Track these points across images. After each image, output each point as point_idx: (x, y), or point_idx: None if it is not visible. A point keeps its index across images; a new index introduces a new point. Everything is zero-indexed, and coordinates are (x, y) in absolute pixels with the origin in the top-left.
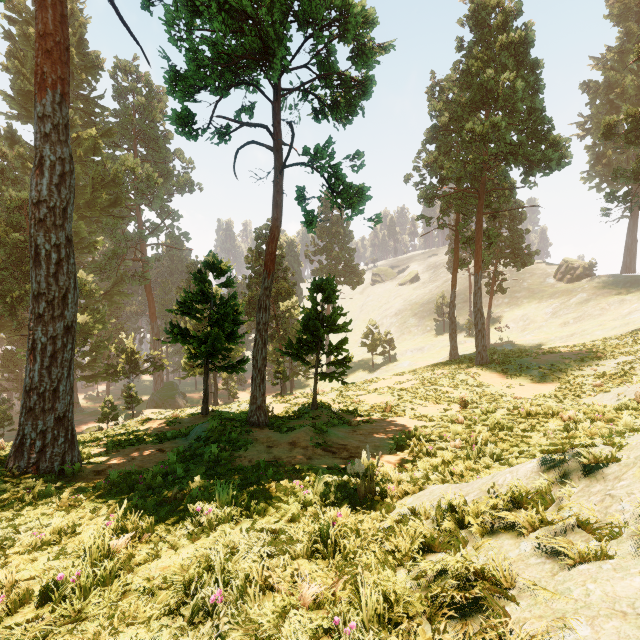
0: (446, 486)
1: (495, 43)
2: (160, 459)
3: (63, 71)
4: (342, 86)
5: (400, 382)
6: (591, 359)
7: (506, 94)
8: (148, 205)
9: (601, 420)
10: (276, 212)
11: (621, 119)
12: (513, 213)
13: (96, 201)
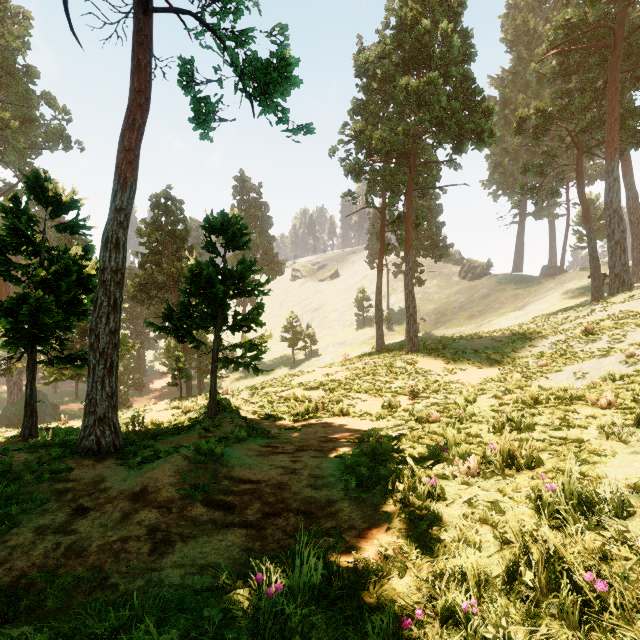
0: None
1: None
2: None
3: None
4: None
5: (328, 374)
6: (523, 340)
7: (442, 52)
8: None
9: None
10: (138, 79)
11: (531, 114)
12: (432, 205)
13: None
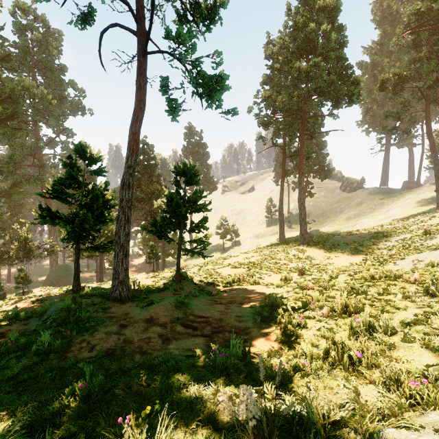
0: None
1: (314, 7)
2: None
3: None
4: None
5: (246, 258)
6: (381, 237)
7: (323, 43)
8: (45, 122)
9: None
10: (139, 94)
11: (390, 77)
12: (319, 141)
13: None
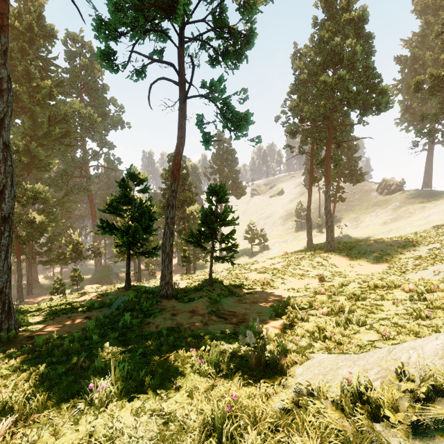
0: (334, 356)
1: (340, 20)
2: (85, 325)
3: (2, 7)
4: (231, 37)
5: (273, 264)
6: (409, 246)
7: (349, 56)
8: (90, 137)
9: (437, 290)
10: (181, 132)
11: (426, 78)
12: (350, 145)
13: (51, 133)
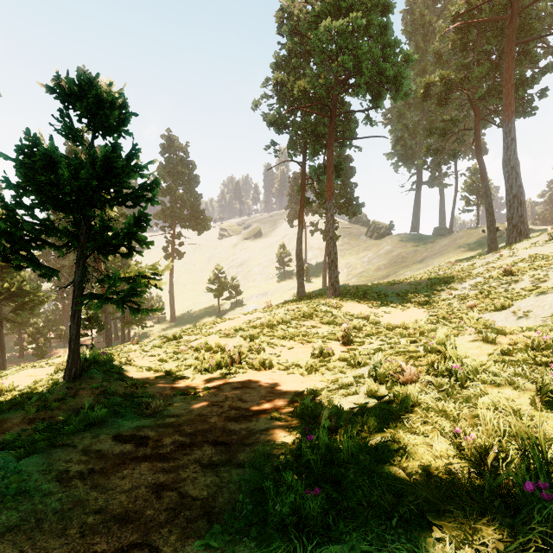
0: None
1: None
2: None
3: None
4: None
5: (250, 321)
6: (441, 284)
7: None
8: None
9: None
10: None
11: (436, 81)
12: (346, 166)
13: None
